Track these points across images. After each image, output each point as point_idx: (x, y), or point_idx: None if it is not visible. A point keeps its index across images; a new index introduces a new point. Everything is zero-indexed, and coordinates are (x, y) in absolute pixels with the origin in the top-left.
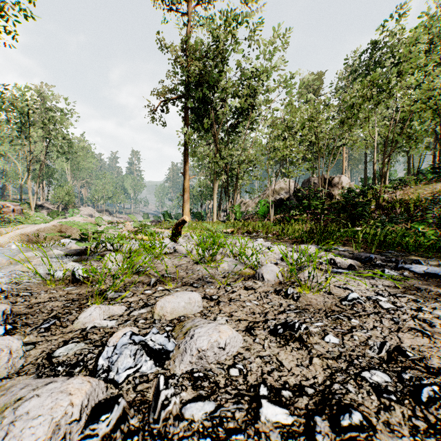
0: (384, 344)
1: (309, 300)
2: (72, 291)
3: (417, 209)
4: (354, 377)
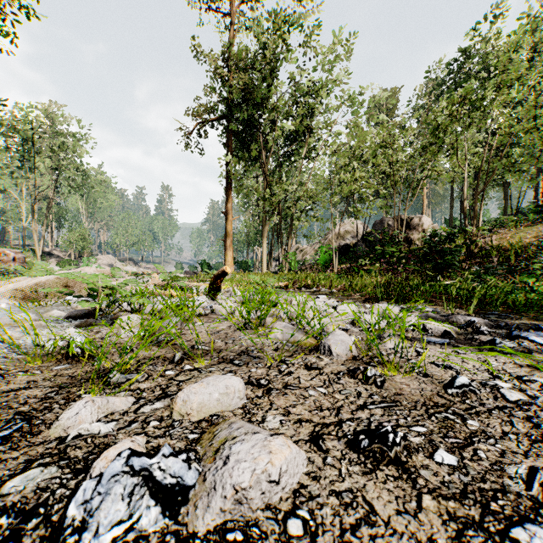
0: (534, 471)
1: (398, 387)
2: (62, 372)
3: (519, 258)
4: (499, 540)
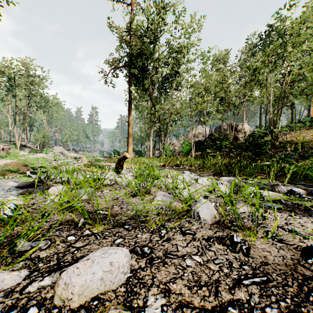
0: None
1: (262, 254)
2: None
3: (304, 148)
4: None
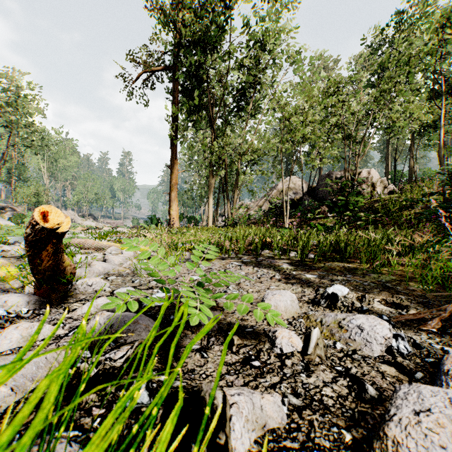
0: None
1: None
2: None
3: None
4: None
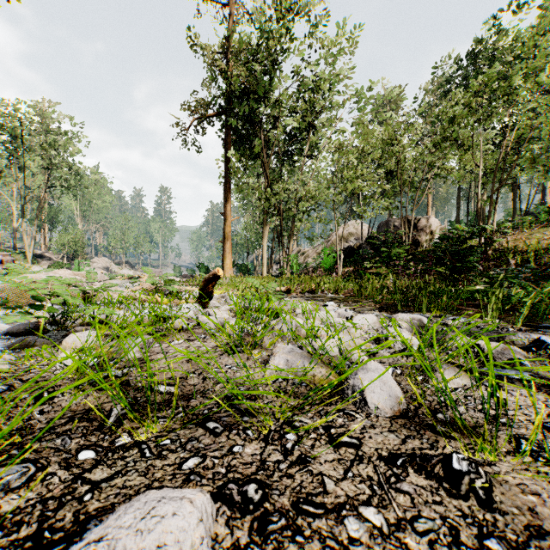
0: None
1: (523, 503)
2: None
3: (539, 260)
4: None
